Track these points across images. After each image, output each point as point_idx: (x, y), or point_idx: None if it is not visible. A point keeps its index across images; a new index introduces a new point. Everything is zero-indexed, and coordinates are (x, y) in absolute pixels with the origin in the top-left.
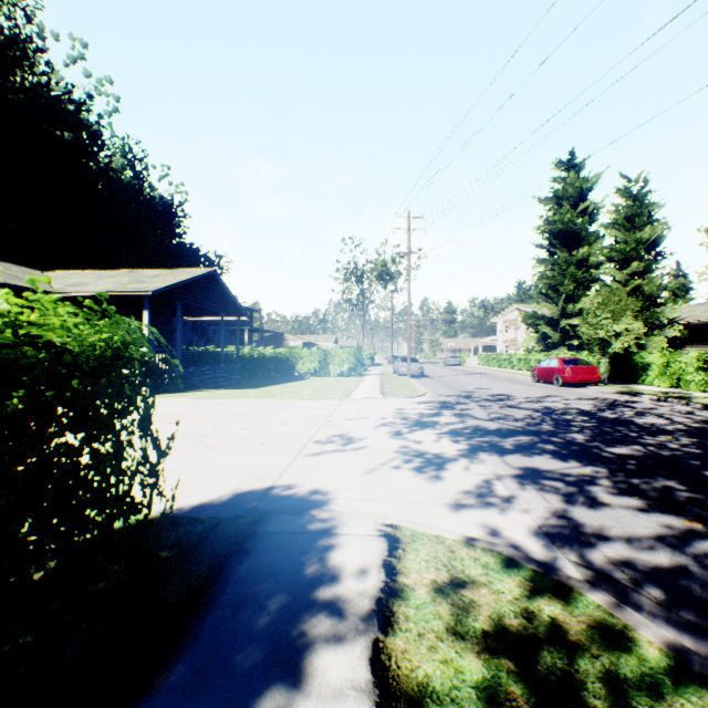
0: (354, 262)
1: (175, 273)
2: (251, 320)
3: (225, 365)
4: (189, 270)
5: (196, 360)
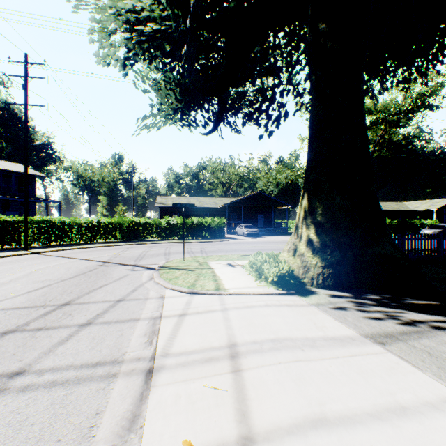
0: None
1: (443, 201)
2: None
3: None
4: None
5: None
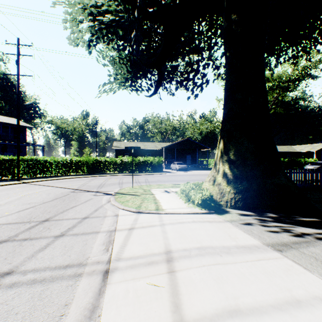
0: None
1: (321, 145)
2: None
3: None
4: None
5: None
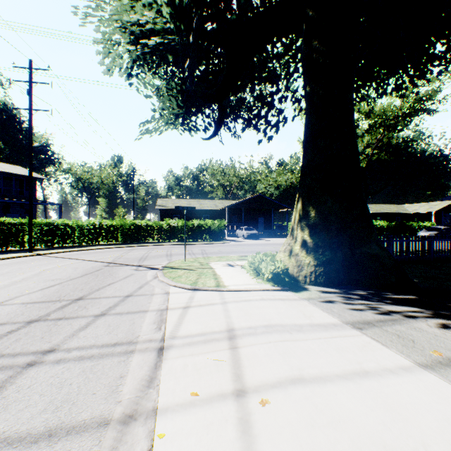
0: None
1: (441, 203)
2: None
3: None
4: (446, 201)
5: None
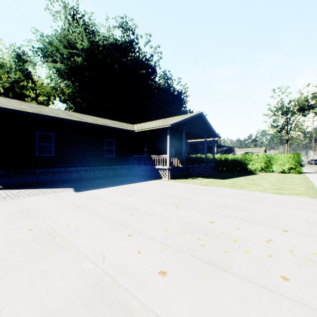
0: (281, 102)
1: (182, 116)
2: (216, 141)
3: (206, 164)
4: (188, 114)
5: (191, 161)
